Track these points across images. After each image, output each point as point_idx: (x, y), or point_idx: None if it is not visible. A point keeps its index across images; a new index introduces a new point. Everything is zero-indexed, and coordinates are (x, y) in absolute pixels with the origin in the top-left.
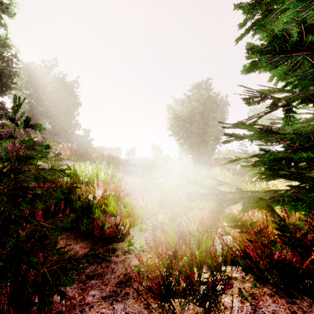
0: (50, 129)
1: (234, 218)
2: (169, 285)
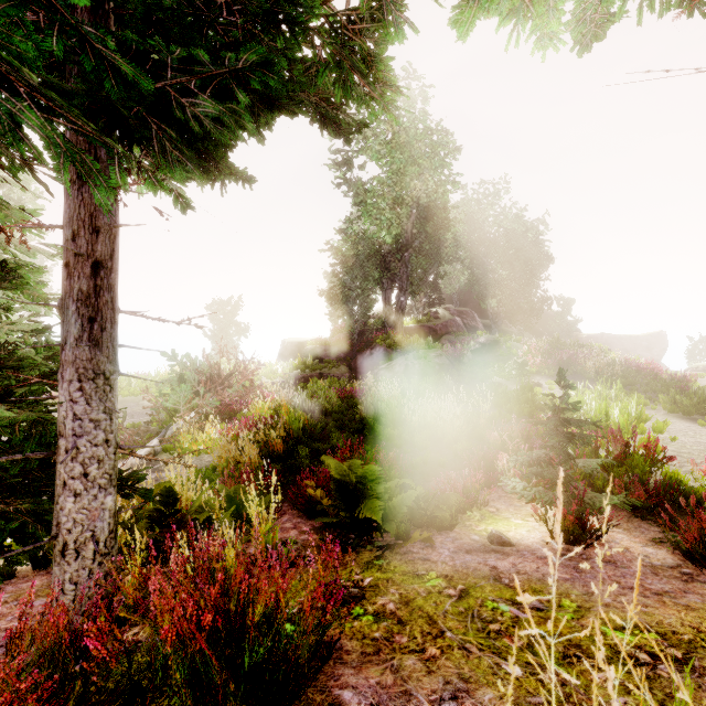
0: (494, 309)
1: None
2: None
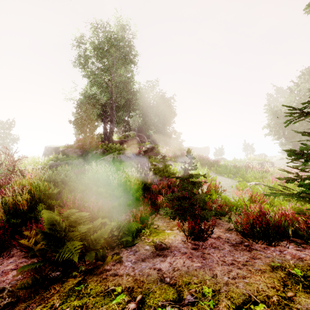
0: (152, 135)
1: (300, 210)
2: (253, 232)
